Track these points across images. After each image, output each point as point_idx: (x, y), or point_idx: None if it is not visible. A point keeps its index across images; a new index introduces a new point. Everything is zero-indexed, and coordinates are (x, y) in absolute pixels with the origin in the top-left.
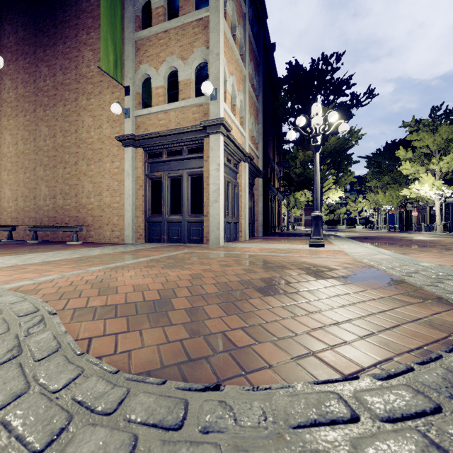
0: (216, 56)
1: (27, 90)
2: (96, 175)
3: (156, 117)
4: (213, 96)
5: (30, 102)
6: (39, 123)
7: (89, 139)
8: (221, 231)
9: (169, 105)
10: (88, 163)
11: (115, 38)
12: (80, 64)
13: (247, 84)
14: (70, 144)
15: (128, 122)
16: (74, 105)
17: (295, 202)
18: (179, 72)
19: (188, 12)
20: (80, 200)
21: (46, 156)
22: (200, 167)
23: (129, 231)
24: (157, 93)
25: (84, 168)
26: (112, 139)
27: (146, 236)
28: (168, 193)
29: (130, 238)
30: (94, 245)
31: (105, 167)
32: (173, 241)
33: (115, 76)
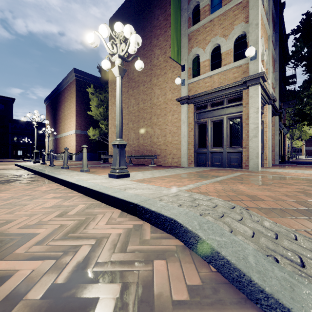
0: (255, 26)
1: (124, 80)
2: (162, 124)
3: (203, 82)
4: (252, 57)
5: (125, 87)
6: (130, 98)
7: (158, 103)
8: (259, 159)
9: (214, 71)
10: (157, 117)
11: (177, 36)
12: (152, 59)
13: (270, 42)
14: (147, 107)
15: (183, 88)
16: (149, 84)
17: (299, 134)
18: (221, 46)
19: (229, 1)
20: (152, 140)
21: (133, 116)
22: (238, 112)
23: (184, 158)
24: (204, 65)
25: (155, 120)
26: (173, 100)
27: (195, 162)
28: (211, 132)
29: (185, 163)
30: (166, 167)
31: (168, 119)
32: (215, 166)
33: (177, 60)
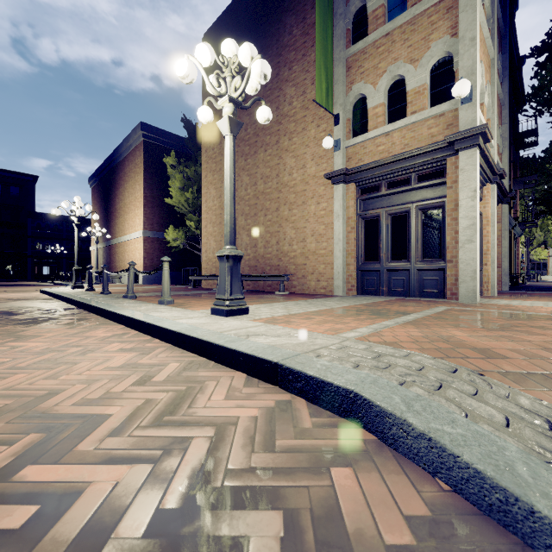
0: (471, 43)
1: None
2: (299, 220)
3: (373, 144)
4: (465, 98)
5: None
6: (240, 173)
7: (291, 182)
8: (477, 281)
9: (393, 124)
10: (290, 208)
11: (327, 63)
12: (281, 104)
13: (495, 70)
14: (271, 189)
15: (338, 155)
16: (275, 149)
17: (544, 237)
18: (407, 80)
19: None
20: (281, 248)
21: (247, 205)
22: (438, 197)
23: (338, 281)
24: (375, 113)
25: (286, 213)
26: (318, 177)
27: (358, 287)
28: (388, 234)
29: (340, 289)
30: (308, 296)
31: (310, 210)
32: (395, 294)
33: (327, 105)
